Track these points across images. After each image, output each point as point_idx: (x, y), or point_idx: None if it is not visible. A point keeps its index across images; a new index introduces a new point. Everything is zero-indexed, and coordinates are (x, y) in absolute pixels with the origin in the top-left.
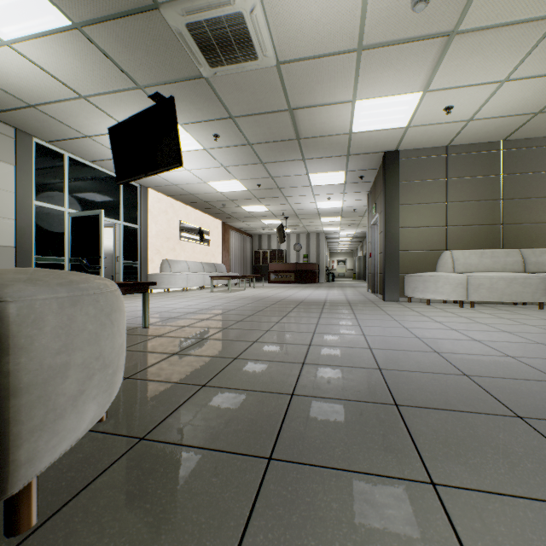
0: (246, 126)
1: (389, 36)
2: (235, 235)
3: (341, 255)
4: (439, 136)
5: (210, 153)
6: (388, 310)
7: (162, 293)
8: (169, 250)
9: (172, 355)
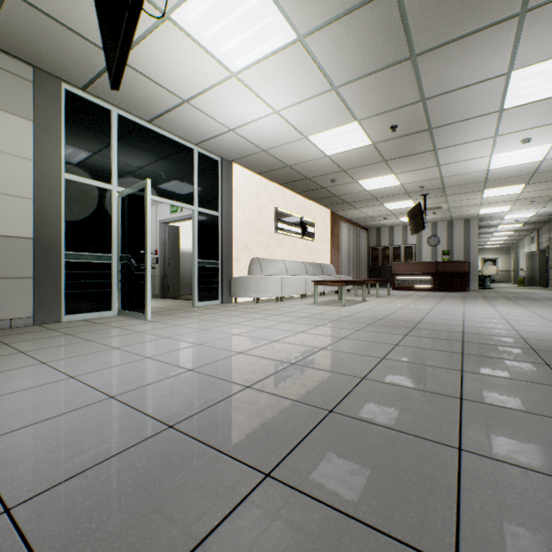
0: None
1: None
2: (346, 227)
3: (489, 252)
4: None
5: (309, 50)
6: None
7: (249, 303)
8: (260, 246)
9: None
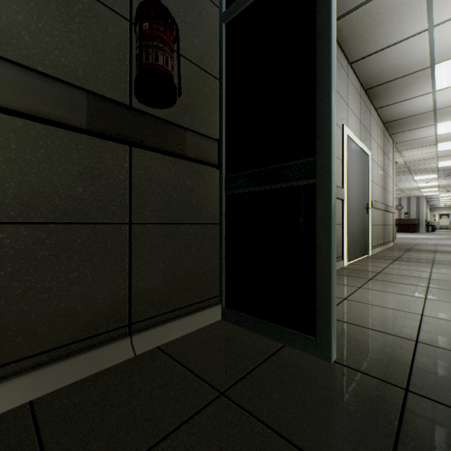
0: None
1: (448, 155)
2: None
3: (444, 209)
4: None
5: None
6: None
7: None
8: None
9: None
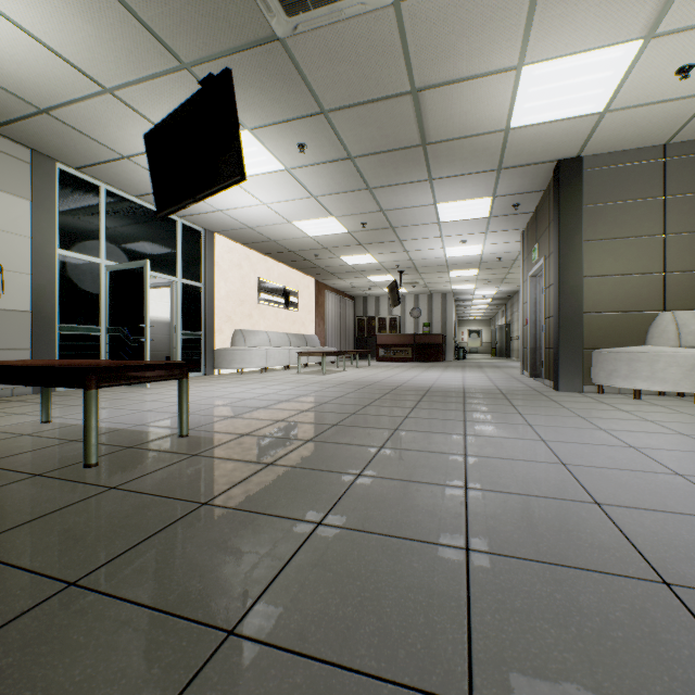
0: (345, 127)
1: None
2: (331, 297)
3: (474, 324)
4: (656, 126)
5: (294, 175)
6: (574, 407)
7: (233, 374)
8: (243, 317)
9: (198, 507)
